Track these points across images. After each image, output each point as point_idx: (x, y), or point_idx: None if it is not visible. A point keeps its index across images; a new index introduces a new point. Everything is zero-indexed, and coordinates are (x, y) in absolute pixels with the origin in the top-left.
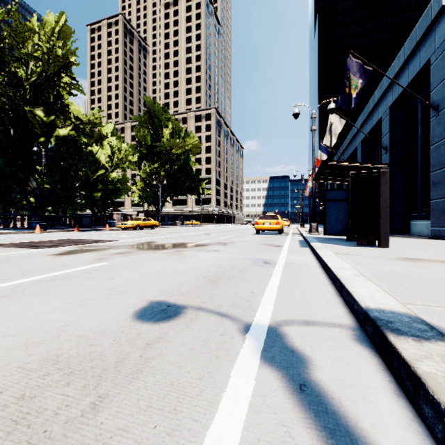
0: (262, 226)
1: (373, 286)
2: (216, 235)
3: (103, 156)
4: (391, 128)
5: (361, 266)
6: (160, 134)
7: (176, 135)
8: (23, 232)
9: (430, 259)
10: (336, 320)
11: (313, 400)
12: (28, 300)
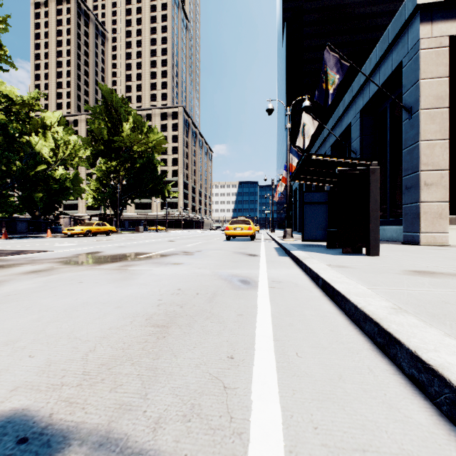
0: (233, 231)
1: (451, 341)
2: (182, 242)
3: (45, 148)
4: (361, 132)
5: (380, 288)
6: (120, 129)
7: (138, 130)
8: None
9: (440, 271)
10: None
11: None
12: None
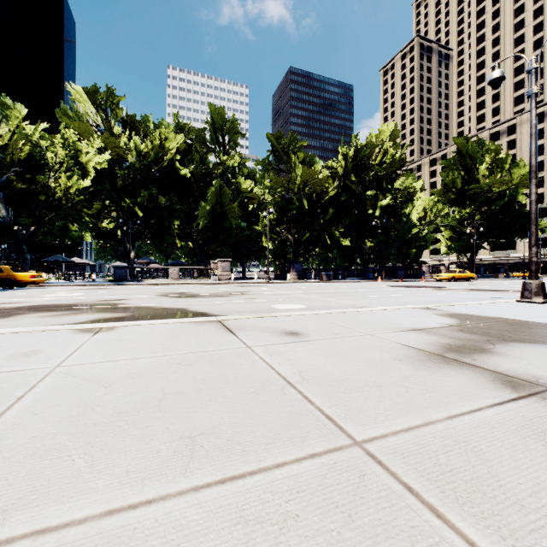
0: None
1: None
2: None
3: (414, 214)
4: None
5: None
6: (474, 172)
7: (496, 169)
8: (371, 281)
9: None
10: None
11: None
12: (457, 295)
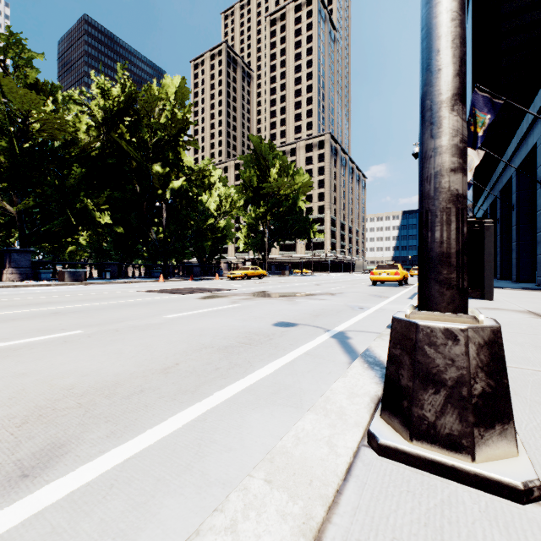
0: (378, 277)
1: None
2: (327, 286)
3: (211, 204)
4: None
5: None
6: (267, 174)
7: (284, 174)
8: (150, 281)
9: (509, 308)
10: (378, 332)
11: (344, 343)
12: (215, 318)
